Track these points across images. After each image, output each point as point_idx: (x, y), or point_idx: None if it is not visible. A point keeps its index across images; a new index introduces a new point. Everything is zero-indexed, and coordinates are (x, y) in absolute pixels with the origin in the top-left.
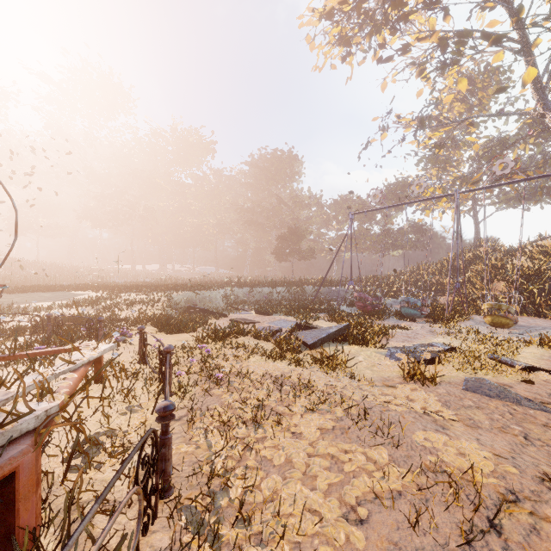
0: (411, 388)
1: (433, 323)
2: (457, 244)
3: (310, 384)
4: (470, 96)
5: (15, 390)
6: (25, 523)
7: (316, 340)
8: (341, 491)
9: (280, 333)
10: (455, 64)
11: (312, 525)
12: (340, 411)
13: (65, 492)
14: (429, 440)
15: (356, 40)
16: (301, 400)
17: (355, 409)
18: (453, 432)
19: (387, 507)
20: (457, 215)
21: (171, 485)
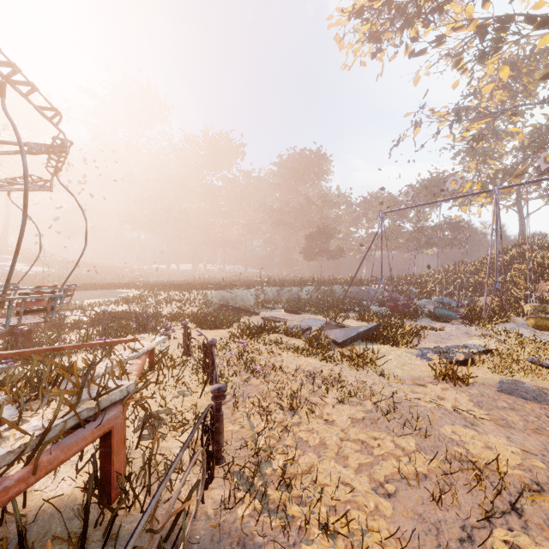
0: (442, 388)
1: (469, 324)
2: (496, 242)
3: (341, 379)
4: (514, 83)
5: (98, 371)
6: (117, 471)
7: (346, 339)
8: (370, 470)
9: (310, 331)
10: (494, 52)
11: (344, 494)
12: (370, 404)
13: (138, 454)
14: (456, 433)
15: (387, 36)
16: (333, 393)
17: (385, 403)
18: (482, 429)
19: (413, 486)
20: (496, 212)
21: (223, 455)
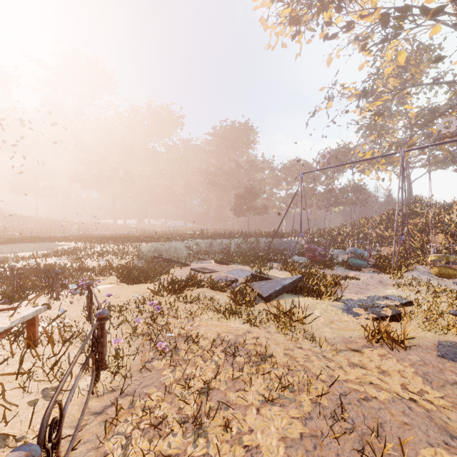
0: (378, 353)
1: (380, 273)
2: (402, 199)
3: (267, 353)
4: (404, 72)
5: None
6: None
7: (271, 292)
8: None
9: (235, 284)
10: (395, 37)
11: None
12: (307, 401)
13: None
14: None
15: (306, 17)
16: (257, 382)
17: (326, 396)
18: None
19: None
20: (402, 172)
21: None
